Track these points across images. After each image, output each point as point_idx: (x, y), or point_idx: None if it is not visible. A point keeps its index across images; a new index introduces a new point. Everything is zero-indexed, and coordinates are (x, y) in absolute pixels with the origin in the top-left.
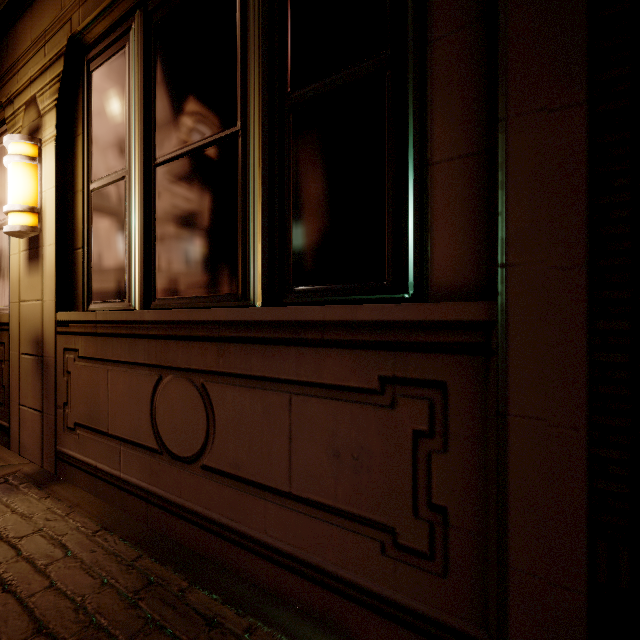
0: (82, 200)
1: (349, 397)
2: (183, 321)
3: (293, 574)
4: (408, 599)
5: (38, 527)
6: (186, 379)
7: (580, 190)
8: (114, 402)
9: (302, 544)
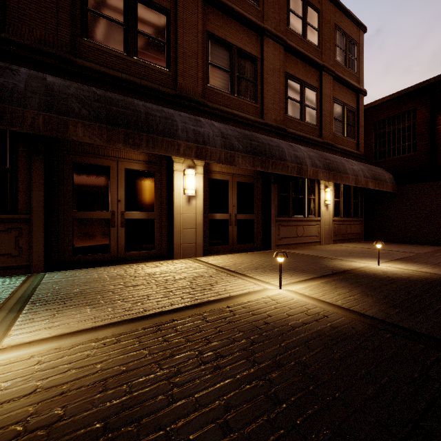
0: None
1: None
2: None
3: None
4: (14, 264)
5: None
6: None
7: (43, 202)
8: None
9: None
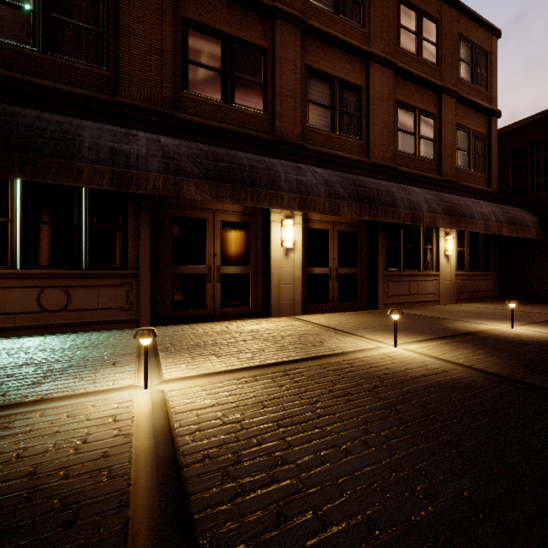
0: None
1: (114, 287)
2: (56, 273)
3: (99, 325)
4: (126, 318)
5: None
6: (58, 289)
7: (149, 257)
8: (11, 301)
9: (102, 318)
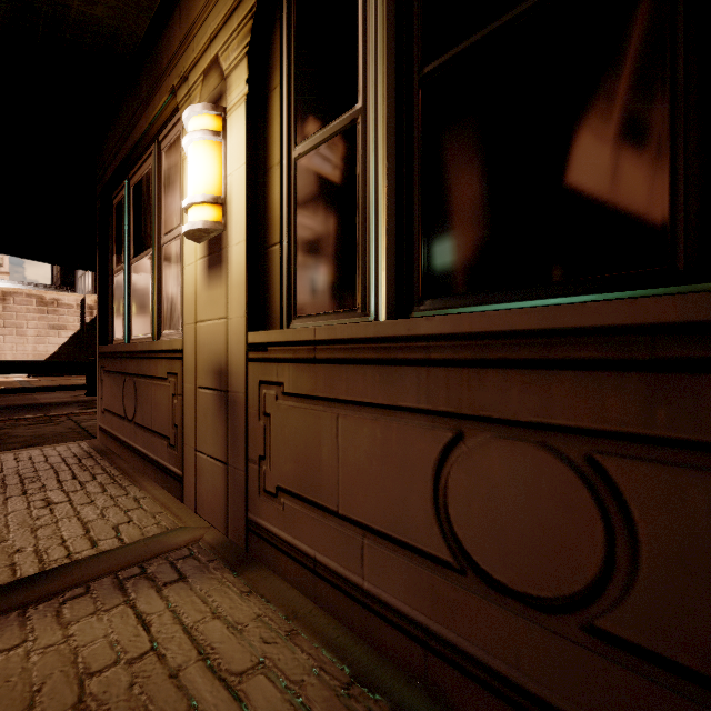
0: (279, 176)
1: None
2: (525, 331)
3: None
4: None
5: (256, 655)
6: (534, 444)
7: None
8: (350, 466)
9: None
